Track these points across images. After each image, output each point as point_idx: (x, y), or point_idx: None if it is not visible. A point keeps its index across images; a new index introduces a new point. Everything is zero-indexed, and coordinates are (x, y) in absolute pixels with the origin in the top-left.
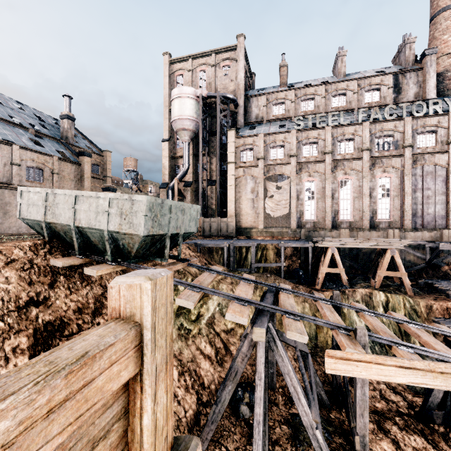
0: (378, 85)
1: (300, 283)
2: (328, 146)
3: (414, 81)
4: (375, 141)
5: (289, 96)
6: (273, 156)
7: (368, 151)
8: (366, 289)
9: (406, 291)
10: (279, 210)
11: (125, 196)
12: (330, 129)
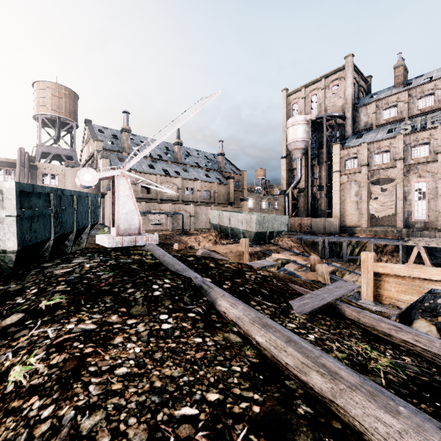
0: None
1: None
2: None
3: None
4: None
5: (401, 97)
6: (378, 161)
7: None
8: None
9: None
10: (384, 210)
11: (248, 215)
12: None
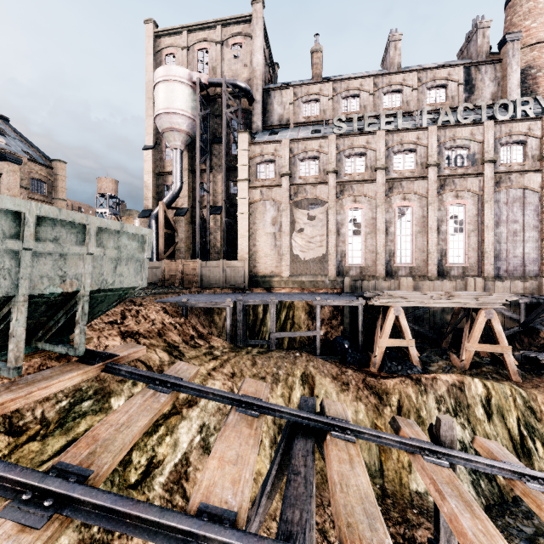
0: (444, 80)
1: (346, 363)
2: (380, 159)
3: (491, 77)
4: (445, 154)
5: (325, 90)
6: (304, 172)
7: (435, 167)
8: (453, 376)
9: (508, 374)
10: (312, 250)
11: None
12: (383, 134)
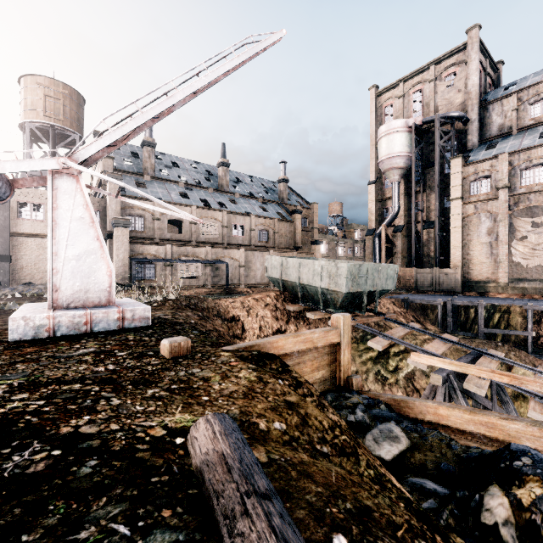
0: None
1: None
2: None
3: None
4: None
5: None
6: (526, 181)
7: None
8: None
9: None
10: (537, 257)
11: (332, 264)
12: None
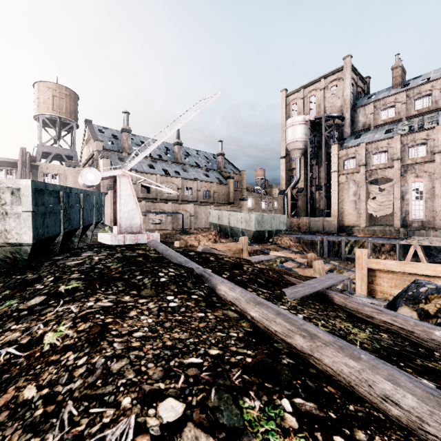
0: None
1: None
2: (438, 146)
3: None
4: None
5: (399, 98)
6: (376, 162)
7: None
8: None
9: None
10: (382, 210)
11: (247, 215)
12: (440, 128)
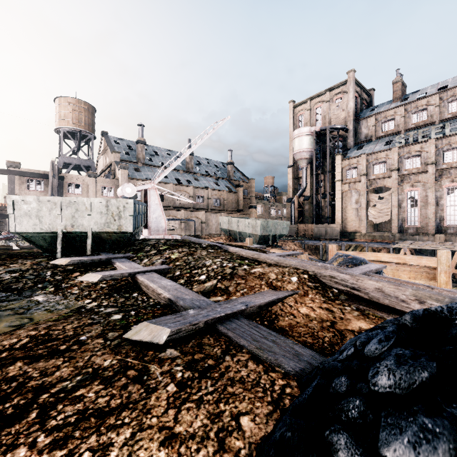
0: None
1: None
2: (430, 158)
3: None
4: None
5: (398, 112)
6: (376, 172)
7: None
8: None
9: None
10: (381, 217)
11: (254, 221)
12: (433, 141)
